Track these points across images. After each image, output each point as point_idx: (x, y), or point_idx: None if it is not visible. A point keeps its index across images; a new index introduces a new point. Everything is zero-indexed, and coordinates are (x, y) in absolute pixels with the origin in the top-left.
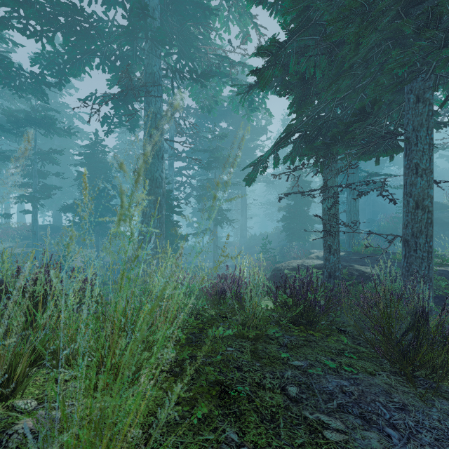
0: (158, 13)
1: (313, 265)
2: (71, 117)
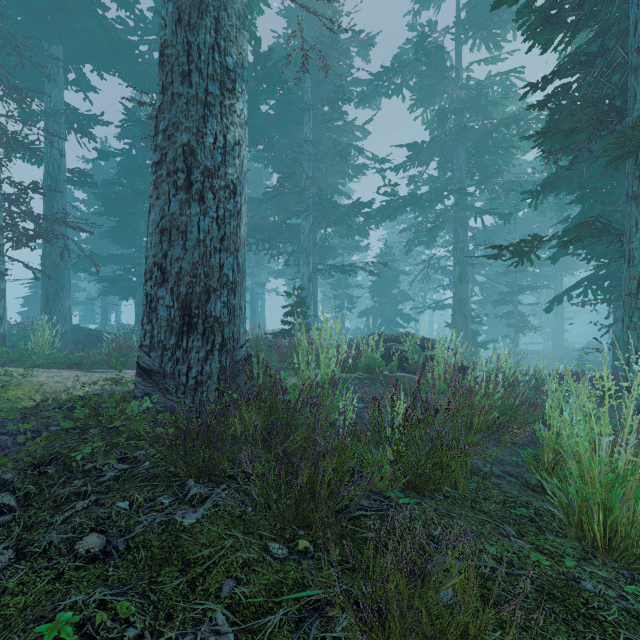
0: (465, 166)
1: None
2: None
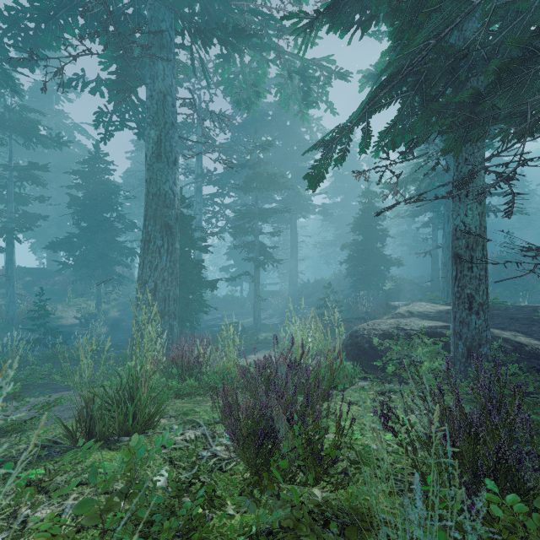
0: None
1: (423, 330)
2: (72, 130)
